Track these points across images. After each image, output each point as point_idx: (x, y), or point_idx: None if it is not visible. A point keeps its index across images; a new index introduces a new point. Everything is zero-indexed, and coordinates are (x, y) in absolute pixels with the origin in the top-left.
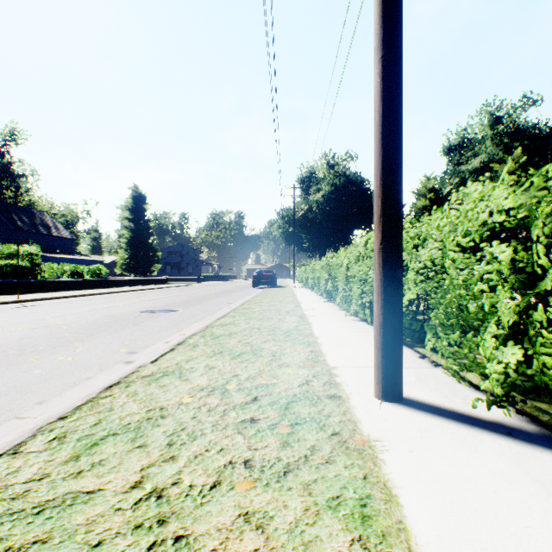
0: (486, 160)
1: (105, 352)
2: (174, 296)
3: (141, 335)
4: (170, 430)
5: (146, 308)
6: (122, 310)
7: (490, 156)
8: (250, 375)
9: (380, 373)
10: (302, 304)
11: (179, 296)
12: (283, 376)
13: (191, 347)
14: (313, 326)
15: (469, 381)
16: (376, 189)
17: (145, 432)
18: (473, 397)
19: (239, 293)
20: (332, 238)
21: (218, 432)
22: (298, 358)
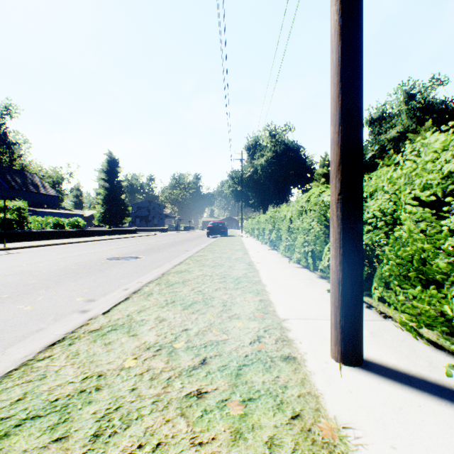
0: (402, 131)
1: (65, 300)
2: (140, 244)
3: (102, 282)
4: (101, 411)
5: (113, 255)
6: (92, 257)
7: (405, 127)
8: (200, 329)
9: (339, 333)
10: (249, 251)
11: (144, 244)
12: (233, 331)
13: (145, 295)
14: (260, 273)
15: (429, 339)
16: (334, 135)
17: (71, 414)
18: (437, 358)
19: (195, 242)
20: (273, 195)
21: (158, 414)
22: (248, 308)
